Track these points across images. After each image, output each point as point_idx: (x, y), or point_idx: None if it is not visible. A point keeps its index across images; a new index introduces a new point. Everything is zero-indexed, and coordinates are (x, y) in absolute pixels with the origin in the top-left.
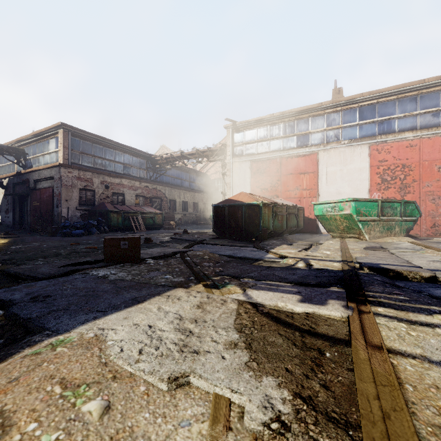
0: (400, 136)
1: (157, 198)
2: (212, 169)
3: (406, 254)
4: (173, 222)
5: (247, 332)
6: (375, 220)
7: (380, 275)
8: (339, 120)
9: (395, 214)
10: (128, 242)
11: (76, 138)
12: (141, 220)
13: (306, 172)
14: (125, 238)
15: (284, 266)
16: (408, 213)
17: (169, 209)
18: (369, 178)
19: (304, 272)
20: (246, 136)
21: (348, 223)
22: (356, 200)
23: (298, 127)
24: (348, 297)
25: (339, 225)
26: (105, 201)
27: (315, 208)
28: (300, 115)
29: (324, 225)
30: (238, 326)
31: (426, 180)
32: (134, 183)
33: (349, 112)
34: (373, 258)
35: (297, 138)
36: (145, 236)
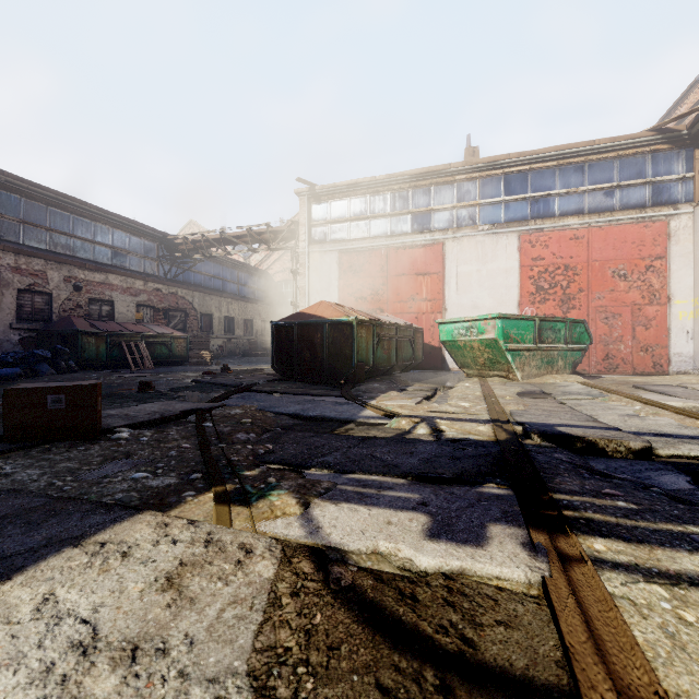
0: (561, 223)
1: (178, 310)
2: (277, 264)
3: (582, 404)
4: (207, 352)
5: (281, 692)
6: (530, 349)
7: (561, 448)
8: (475, 192)
9: (558, 340)
10: (66, 397)
11: (10, 194)
12: (145, 348)
13: (427, 273)
14: (59, 386)
15: (392, 434)
16: (575, 339)
17: (201, 329)
18: (519, 285)
19: (429, 448)
20: (331, 209)
21: (491, 354)
22: (504, 316)
23: (415, 201)
24: (526, 513)
25: (477, 357)
26: (74, 314)
27: (441, 329)
28: (417, 181)
29: (455, 357)
30: (262, 661)
31: (596, 290)
32: (134, 283)
33: (489, 182)
34: (538, 413)
35: (412, 217)
36: (146, 378)
